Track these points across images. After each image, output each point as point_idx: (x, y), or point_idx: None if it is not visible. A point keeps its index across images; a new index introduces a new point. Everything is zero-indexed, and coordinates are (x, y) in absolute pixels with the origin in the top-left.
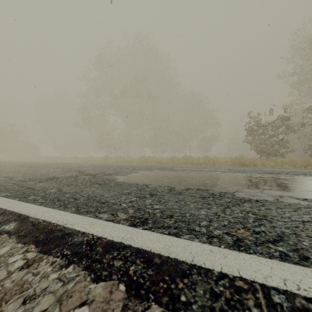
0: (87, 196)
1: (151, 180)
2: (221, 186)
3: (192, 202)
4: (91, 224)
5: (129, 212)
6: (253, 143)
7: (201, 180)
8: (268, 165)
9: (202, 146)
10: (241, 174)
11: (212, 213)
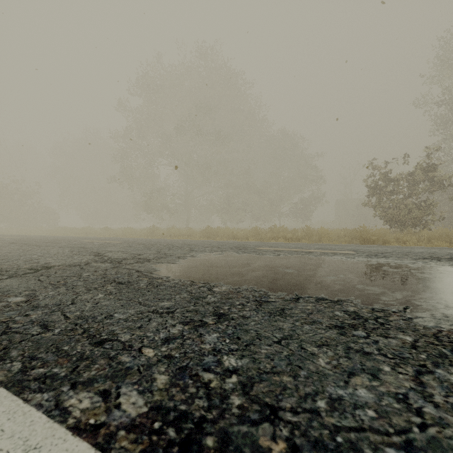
0: (77, 317)
1: (220, 273)
2: (364, 291)
3: (320, 345)
4: (20, 449)
5: (156, 384)
6: (379, 207)
7: (315, 275)
8: (407, 241)
9: (297, 212)
10: (383, 260)
11: (395, 400)
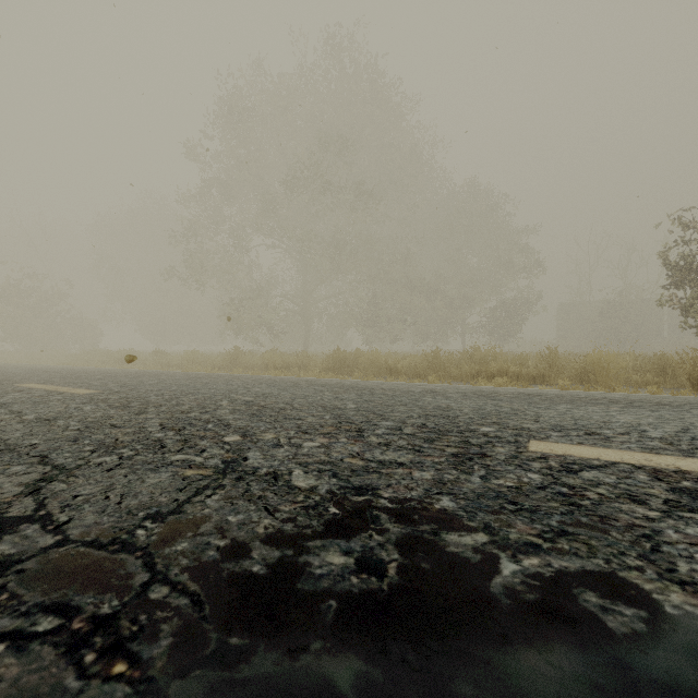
0: None
1: None
2: None
3: None
4: None
5: None
6: None
7: None
8: None
9: (495, 324)
10: None
11: None
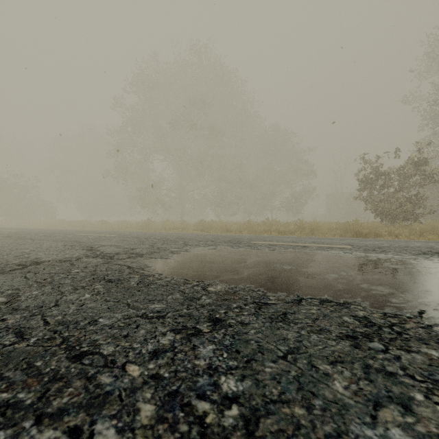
0: (58, 322)
1: (215, 270)
2: (370, 291)
3: (333, 362)
4: None
5: (139, 419)
6: (370, 201)
7: (315, 272)
8: (399, 234)
9: (289, 205)
10: (382, 255)
11: None
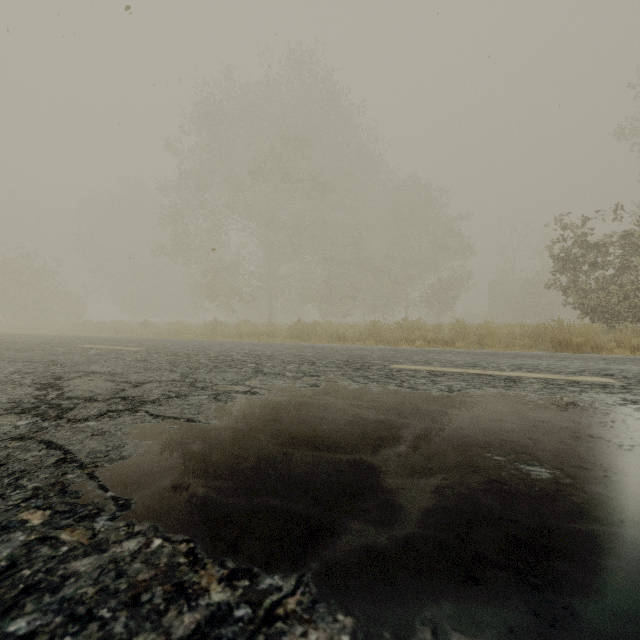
0: None
1: (309, 483)
2: None
3: None
4: None
5: None
6: (574, 289)
7: None
8: (638, 345)
9: (433, 299)
10: None
11: None
